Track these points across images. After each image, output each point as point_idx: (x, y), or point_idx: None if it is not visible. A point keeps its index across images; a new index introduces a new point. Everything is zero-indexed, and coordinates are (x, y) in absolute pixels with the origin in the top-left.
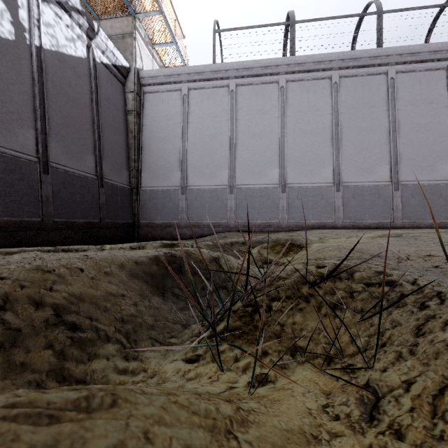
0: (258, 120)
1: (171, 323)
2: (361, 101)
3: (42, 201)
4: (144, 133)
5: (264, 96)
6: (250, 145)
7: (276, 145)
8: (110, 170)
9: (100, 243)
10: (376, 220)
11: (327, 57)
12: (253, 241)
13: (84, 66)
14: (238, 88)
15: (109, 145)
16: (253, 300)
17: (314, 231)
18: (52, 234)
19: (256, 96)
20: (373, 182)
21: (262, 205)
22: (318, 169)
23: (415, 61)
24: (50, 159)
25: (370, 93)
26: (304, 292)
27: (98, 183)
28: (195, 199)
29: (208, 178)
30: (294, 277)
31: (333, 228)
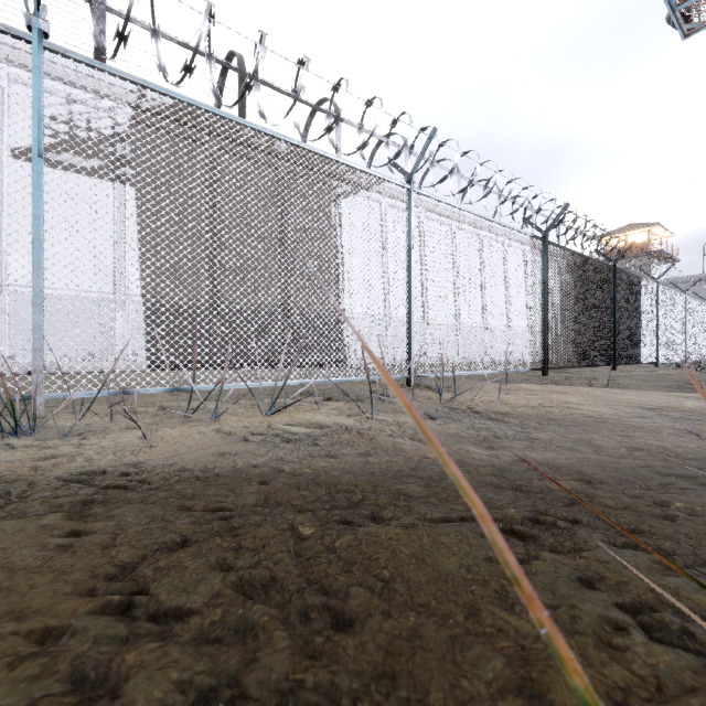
0: None
1: None
2: None
3: None
4: None
5: None
6: None
7: None
8: None
9: None
10: None
11: None
12: None
13: None
14: None
15: None
16: None
17: None
18: None
19: None
20: None
21: None
22: None
23: None
24: None
25: None
26: None
27: None
28: None
29: None
30: None
31: None
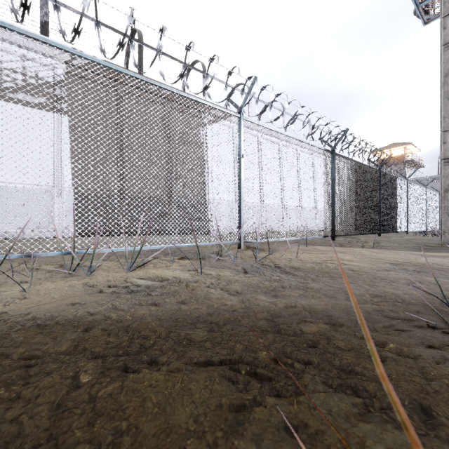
0: None
1: None
2: None
3: None
4: None
5: None
6: None
7: None
8: None
9: None
10: None
11: None
12: None
13: None
14: None
15: None
16: None
17: None
18: None
19: None
20: None
21: None
22: None
23: None
24: None
25: None
26: None
27: None
28: None
29: None
30: None
31: None
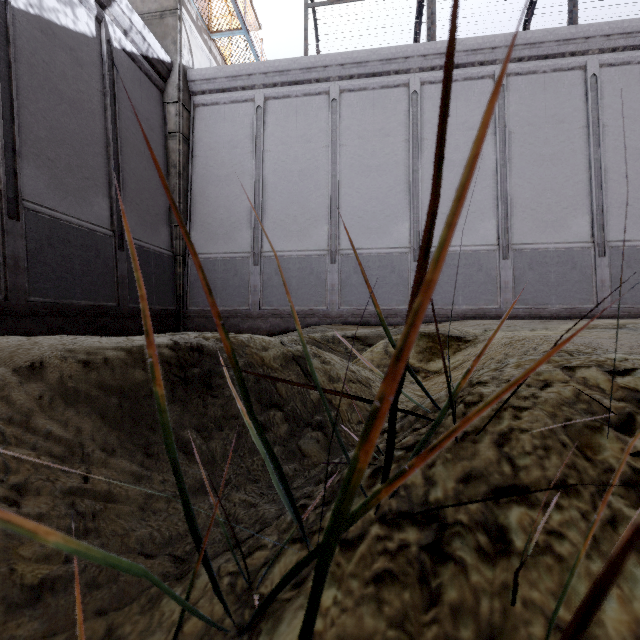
0: (376, 145)
1: (132, 560)
2: (543, 114)
3: (5, 266)
4: (195, 169)
5: (386, 108)
6: (363, 187)
7: (404, 185)
8: (138, 224)
9: None
10: (569, 304)
11: (488, 42)
12: (370, 335)
13: (91, 50)
14: (343, 96)
15: (136, 184)
16: (416, 495)
17: (469, 322)
18: (24, 324)
19: (373, 109)
20: (563, 243)
21: (383, 281)
22: (473, 222)
23: (632, 46)
24: (23, 195)
25: (557, 100)
26: (611, 464)
27: (115, 243)
28: (275, 272)
29: (296, 238)
30: (547, 406)
31: (498, 318)
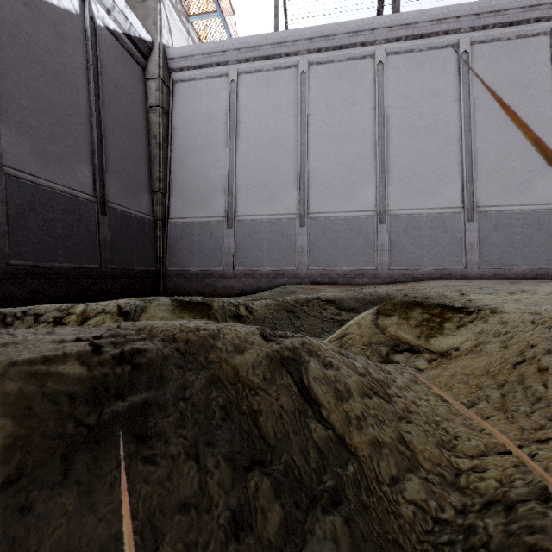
0: (343, 114)
1: None
2: (507, 79)
3: None
4: (174, 140)
5: (353, 79)
6: (330, 153)
7: (370, 151)
8: (120, 190)
9: (100, 300)
10: (535, 265)
11: (453, 12)
12: (344, 298)
13: (74, 26)
14: (312, 68)
15: (118, 154)
16: None
17: (436, 282)
18: (4, 287)
19: (340, 79)
20: (528, 205)
21: (350, 243)
22: (438, 186)
23: None
24: (4, 161)
25: (522, 65)
26: None
27: (97, 208)
28: (248, 235)
29: (267, 203)
30: None
31: (463, 278)
